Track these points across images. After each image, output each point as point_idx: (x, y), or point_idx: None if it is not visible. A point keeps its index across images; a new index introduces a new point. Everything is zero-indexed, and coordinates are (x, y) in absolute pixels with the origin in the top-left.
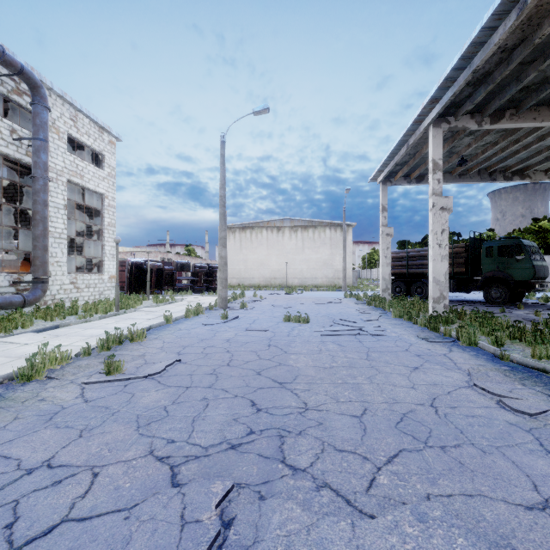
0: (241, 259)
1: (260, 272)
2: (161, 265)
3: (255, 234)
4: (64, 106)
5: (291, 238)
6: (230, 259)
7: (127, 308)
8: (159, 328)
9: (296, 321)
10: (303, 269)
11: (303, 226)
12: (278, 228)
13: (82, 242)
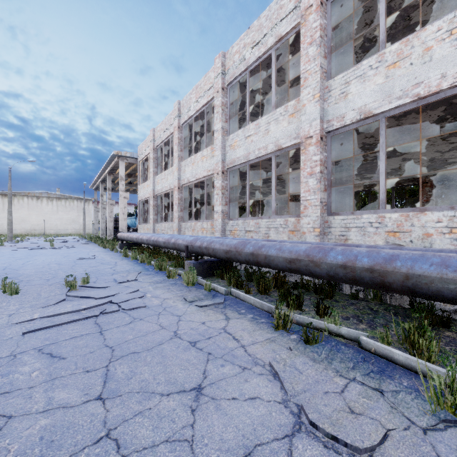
0: (4, 217)
1: (22, 226)
2: None
3: (17, 200)
4: None
5: (48, 204)
6: None
7: None
8: None
9: (49, 241)
10: (58, 224)
11: (58, 197)
12: (37, 197)
13: None
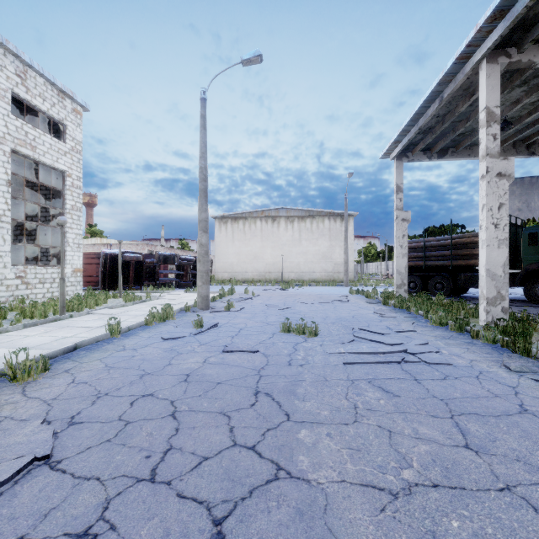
0: (234, 252)
1: (254, 266)
2: (140, 258)
3: (248, 224)
4: (6, 57)
5: (287, 229)
6: (222, 251)
7: (79, 310)
8: (92, 346)
9: (298, 333)
10: (300, 262)
11: (300, 216)
12: (272, 218)
13: (43, 230)
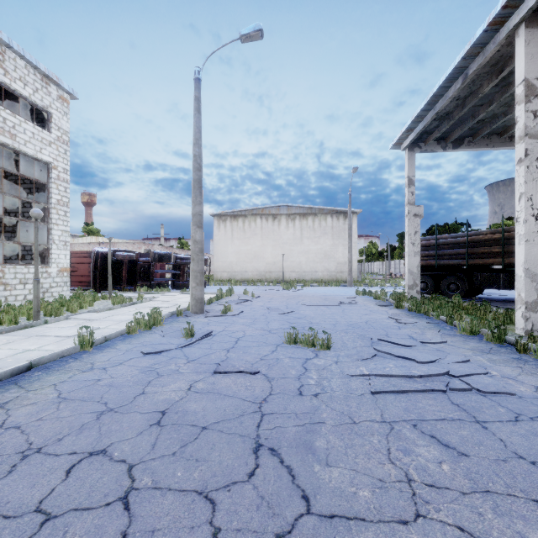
0: (233, 251)
1: (254, 265)
2: (133, 256)
3: (248, 222)
4: None
5: (288, 227)
6: (221, 250)
7: (57, 315)
8: (53, 364)
9: (307, 345)
10: (302, 261)
11: (302, 214)
12: (273, 216)
13: (27, 226)
